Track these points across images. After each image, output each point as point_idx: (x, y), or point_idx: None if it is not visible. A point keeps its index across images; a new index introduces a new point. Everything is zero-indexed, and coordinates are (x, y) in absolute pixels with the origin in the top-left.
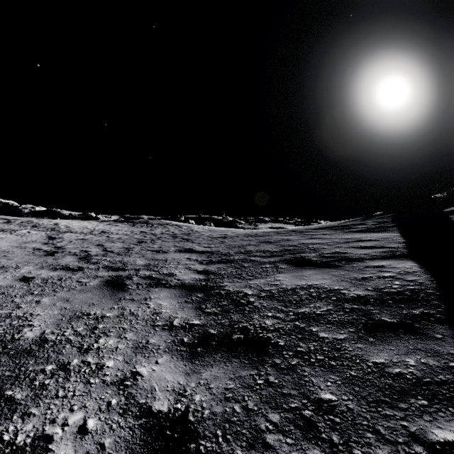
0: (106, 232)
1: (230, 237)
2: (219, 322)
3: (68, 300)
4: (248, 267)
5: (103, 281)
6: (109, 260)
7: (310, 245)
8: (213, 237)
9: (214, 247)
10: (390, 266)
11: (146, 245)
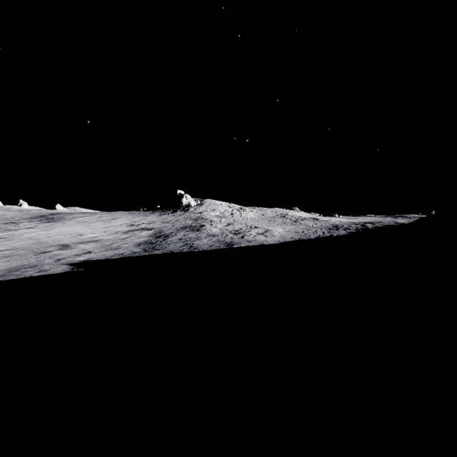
0: None
1: None
2: None
3: None
4: None
5: None
6: None
7: None
8: None
9: None
10: None
11: None
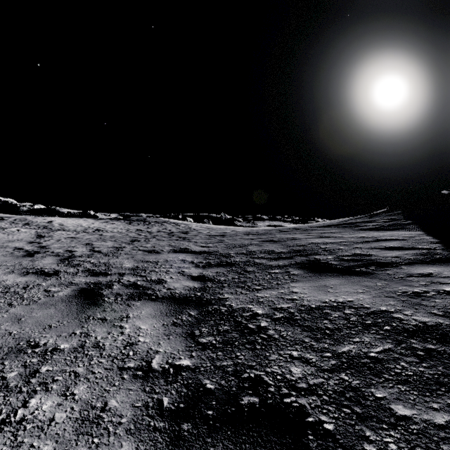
0: (100, 230)
1: (229, 235)
2: (219, 364)
3: (20, 319)
4: (253, 273)
5: (76, 291)
6: (93, 262)
7: (322, 244)
8: (211, 235)
9: (212, 247)
10: (442, 275)
11: (138, 244)
